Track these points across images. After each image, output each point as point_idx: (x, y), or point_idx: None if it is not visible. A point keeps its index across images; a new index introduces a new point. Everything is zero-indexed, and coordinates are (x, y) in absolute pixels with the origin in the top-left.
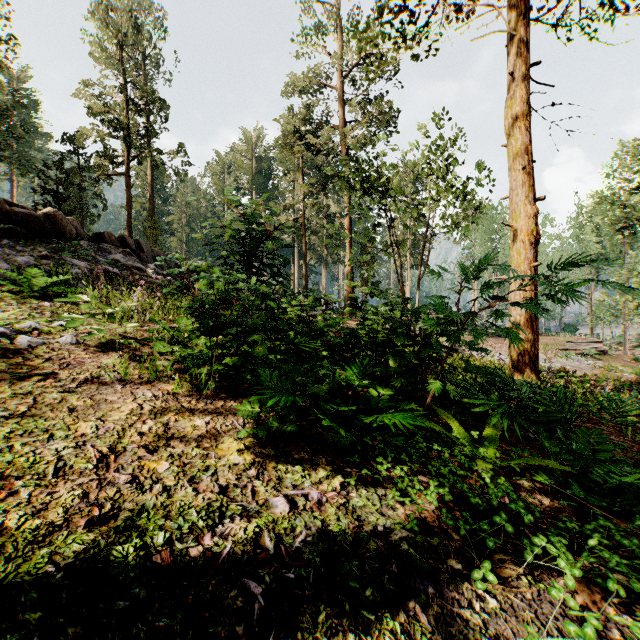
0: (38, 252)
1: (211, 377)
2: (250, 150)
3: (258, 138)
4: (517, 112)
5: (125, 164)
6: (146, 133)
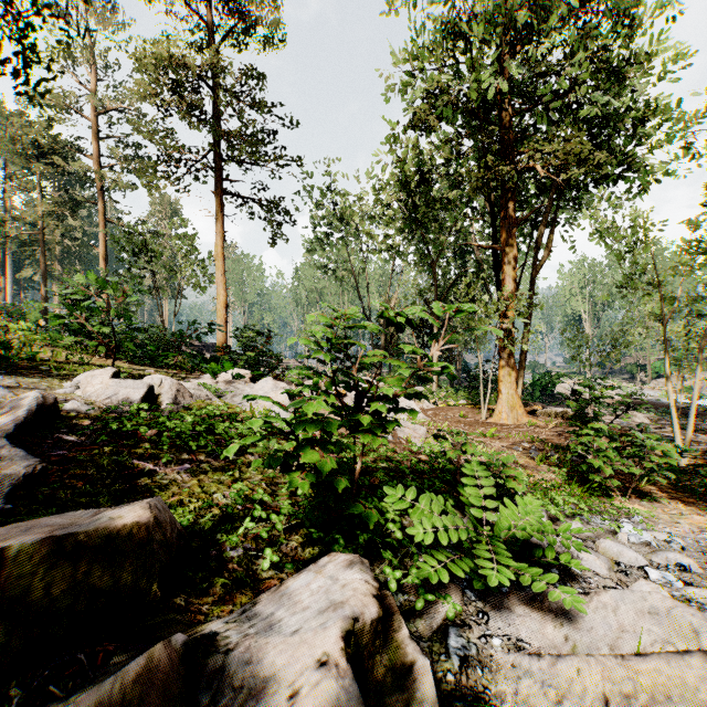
0: None
1: (97, 352)
2: None
3: None
4: (219, 251)
5: None
6: None
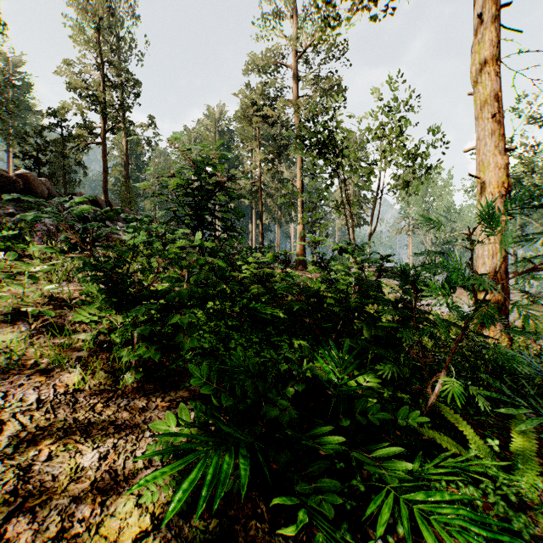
0: (6, 210)
1: (133, 363)
2: (213, 124)
3: (220, 114)
4: (486, 56)
5: (101, 134)
6: (120, 107)
